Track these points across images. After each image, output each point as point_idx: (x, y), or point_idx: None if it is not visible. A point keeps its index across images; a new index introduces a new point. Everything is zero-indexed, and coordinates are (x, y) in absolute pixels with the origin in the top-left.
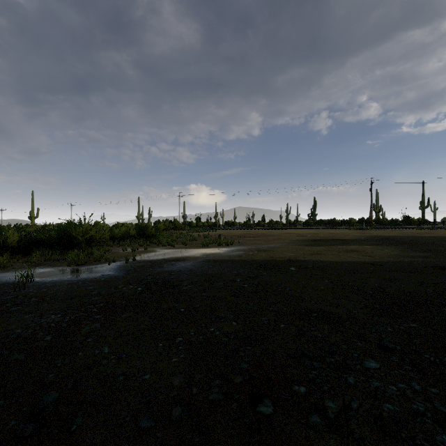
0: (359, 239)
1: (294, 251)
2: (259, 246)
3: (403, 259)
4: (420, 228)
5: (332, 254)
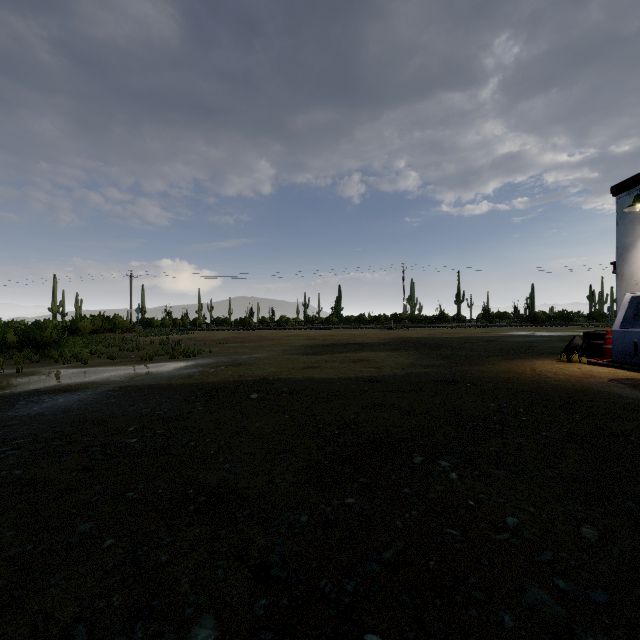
0: (380, 342)
1: (282, 363)
2: (237, 357)
3: (412, 371)
4: (452, 327)
5: (332, 366)
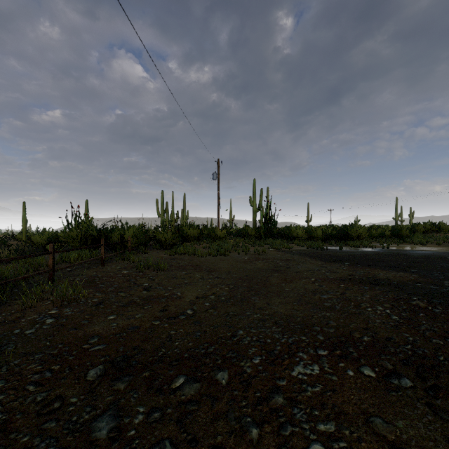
0: None
1: None
2: None
3: None
4: None
5: None
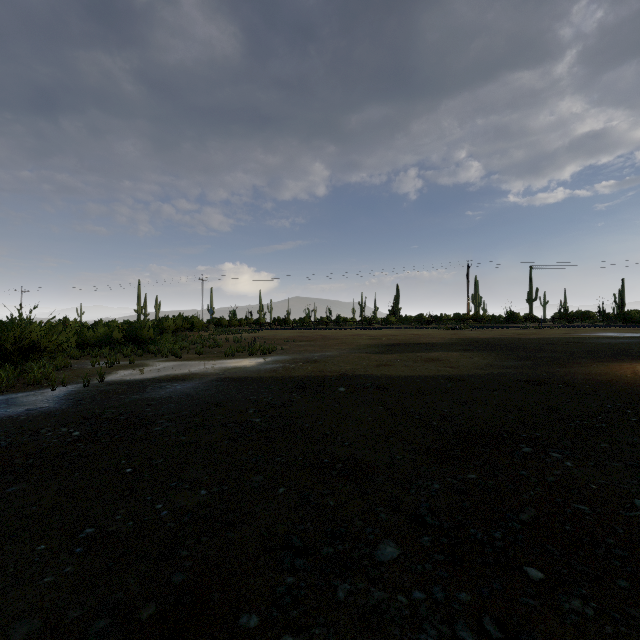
0: (448, 343)
1: (355, 361)
2: (309, 354)
3: (492, 371)
4: (525, 328)
5: (406, 364)
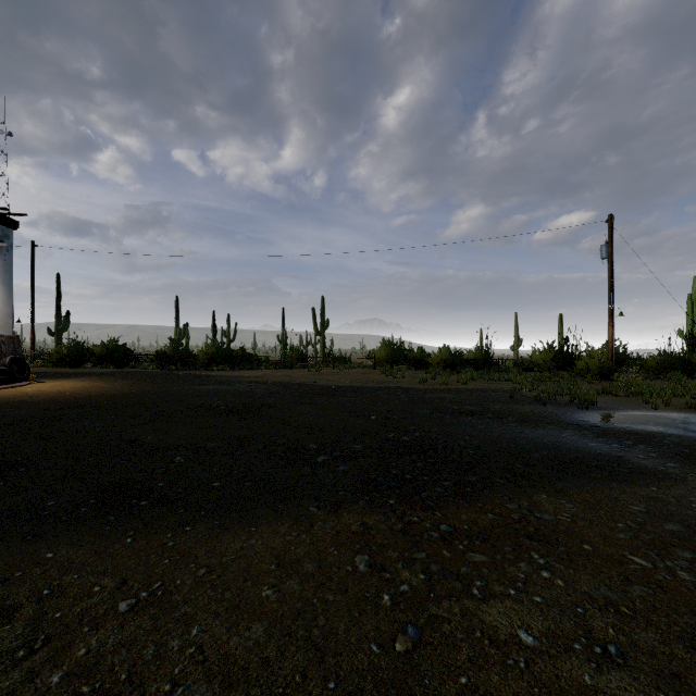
0: None
1: None
2: None
3: None
4: None
5: None
